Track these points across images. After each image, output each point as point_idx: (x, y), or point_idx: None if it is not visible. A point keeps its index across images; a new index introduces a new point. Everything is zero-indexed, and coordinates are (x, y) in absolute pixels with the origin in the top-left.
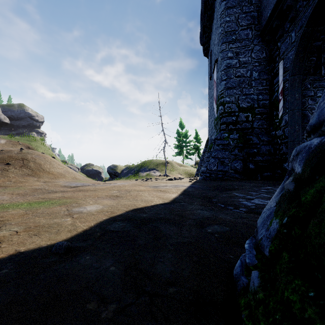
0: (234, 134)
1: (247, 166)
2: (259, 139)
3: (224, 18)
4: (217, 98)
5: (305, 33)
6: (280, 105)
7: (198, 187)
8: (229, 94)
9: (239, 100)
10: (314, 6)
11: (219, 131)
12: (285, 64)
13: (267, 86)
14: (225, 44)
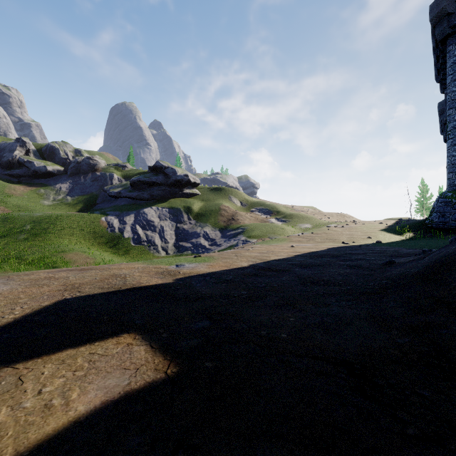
0: None
1: None
2: None
3: None
4: None
5: None
6: None
7: None
8: None
9: None
10: None
11: None
12: None
13: None
14: None
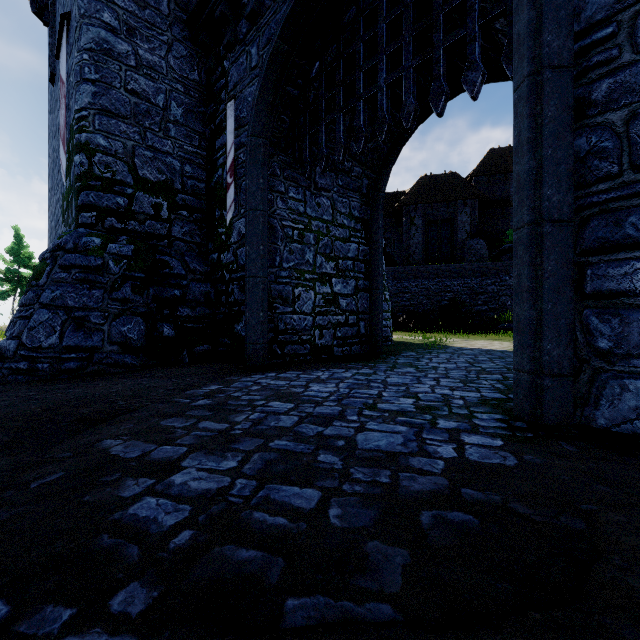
0: (123, 243)
1: (157, 331)
2: (187, 266)
3: None
4: (68, 132)
5: (278, 52)
6: (229, 197)
7: None
8: (106, 129)
9: (136, 158)
10: None
11: (75, 227)
12: (239, 110)
13: (202, 150)
14: None
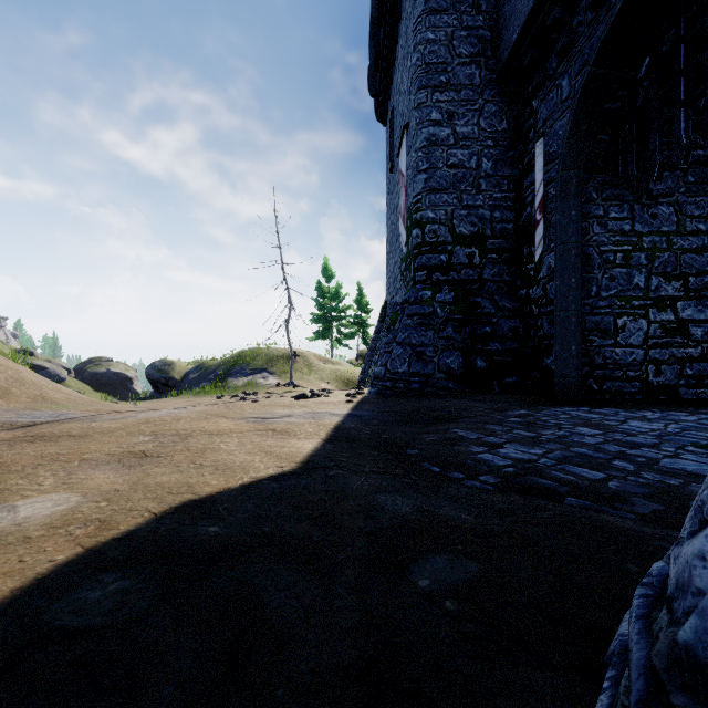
0: (446, 292)
1: (471, 363)
2: (496, 305)
3: (423, 33)
4: (406, 212)
5: (592, 80)
6: (537, 234)
7: (369, 417)
8: (433, 204)
9: (454, 219)
10: (611, 22)
11: (413, 284)
12: (548, 146)
13: (510, 193)
14: (426, 91)
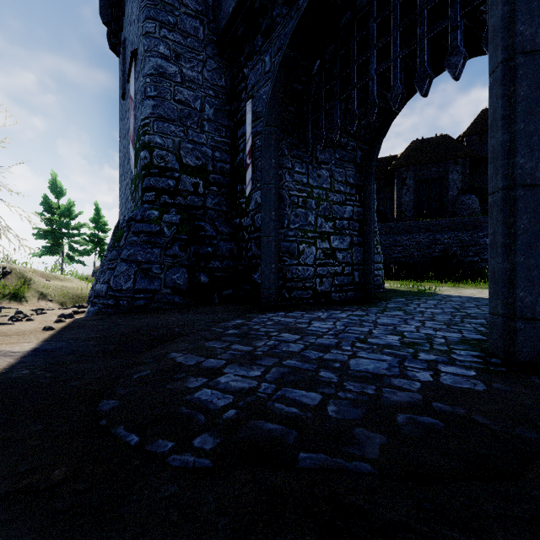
0: (173, 214)
1: (196, 279)
2: (216, 229)
3: None
4: (136, 135)
5: (287, 59)
6: (248, 175)
7: (65, 350)
8: (161, 131)
9: (181, 150)
10: (300, 16)
11: (141, 204)
12: (256, 106)
13: (227, 139)
14: (154, 23)
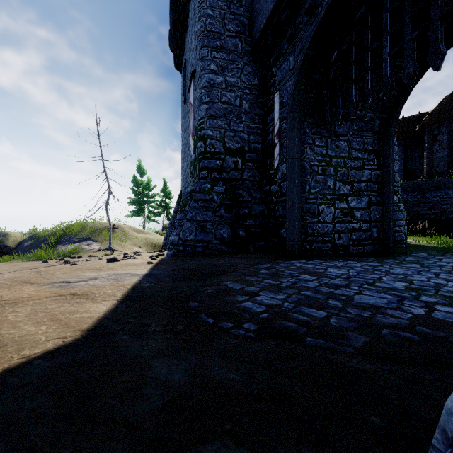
0: (220, 185)
1: (236, 233)
2: (251, 195)
3: (205, 9)
4: (194, 130)
5: (307, 58)
6: (275, 152)
7: (163, 275)
8: (212, 126)
9: (226, 137)
10: (318, 22)
11: (198, 179)
12: (282, 97)
13: (259, 125)
14: (207, 49)
